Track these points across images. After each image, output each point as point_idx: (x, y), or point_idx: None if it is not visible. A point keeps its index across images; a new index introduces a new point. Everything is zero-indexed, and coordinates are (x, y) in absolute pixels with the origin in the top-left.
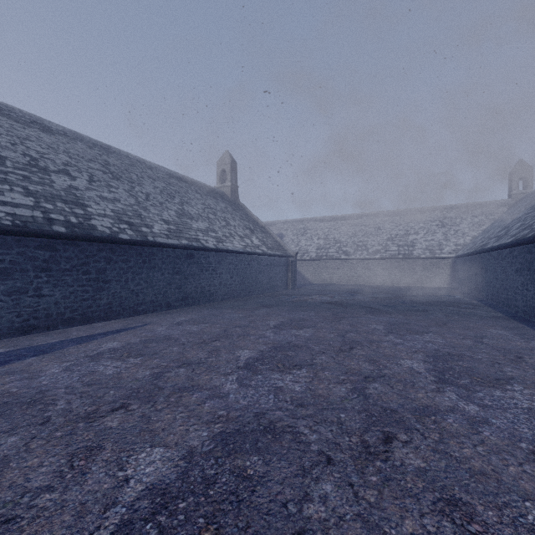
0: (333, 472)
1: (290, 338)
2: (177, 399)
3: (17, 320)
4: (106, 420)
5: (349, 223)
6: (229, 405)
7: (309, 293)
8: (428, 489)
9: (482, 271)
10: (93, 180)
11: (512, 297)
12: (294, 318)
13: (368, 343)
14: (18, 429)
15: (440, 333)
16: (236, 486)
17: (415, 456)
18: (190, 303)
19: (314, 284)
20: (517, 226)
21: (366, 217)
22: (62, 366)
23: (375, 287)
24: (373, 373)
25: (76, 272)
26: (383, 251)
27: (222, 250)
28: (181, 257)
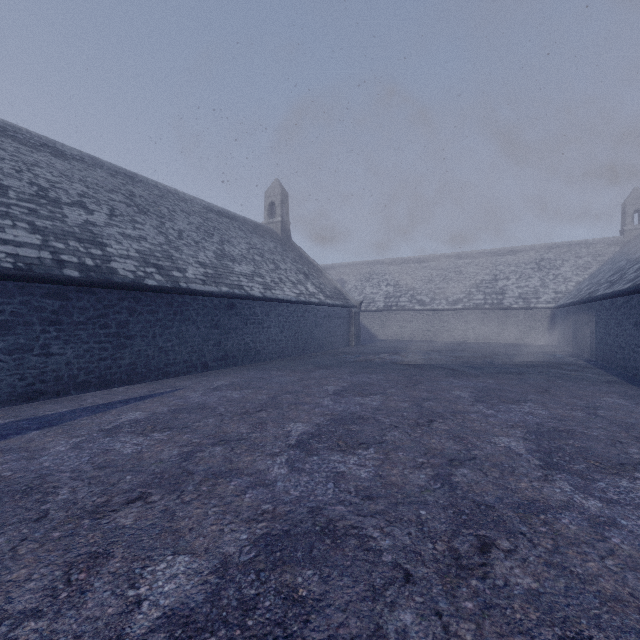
0: (414, 595)
1: (353, 408)
2: (210, 488)
3: (20, 384)
4: (118, 515)
5: (425, 266)
6: (276, 496)
7: (376, 352)
8: (544, 622)
9: (590, 324)
10: (114, 214)
11: (630, 356)
12: (358, 382)
13: (451, 414)
14: (6, 527)
15: (542, 403)
16: (283, 614)
17: (523, 573)
18: (231, 363)
19: (382, 340)
20: (634, 269)
21: (445, 259)
22: (70, 443)
23: (457, 344)
24: (460, 454)
25: (92, 326)
26: (466, 300)
27: (271, 299)
28: (221, 307)
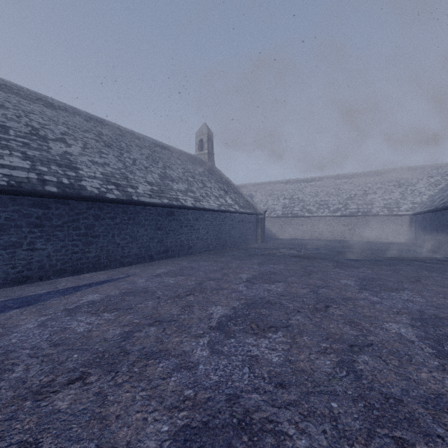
0: None
1: (263, 294)
2: (141, 370)
3: (13, 271)
4: (57, 397)
5: (312, 185)
6: (198, 380)
7: (277, 247)
8: None
9: (444, 227)
10: (86, 147)
11: None
12: (265, 271)
13: (343, 300)
14: None
15: (417, 291)
16: None
17: None
18: (170, 255)
19: (281, 239)
20: None
21: (327, 179)
22: (38, 321)
23: (337, 242)
24: (357, 340)
25: (67, 228)
26: (343, 209)
27: (199, 208)
28: (163, 214)
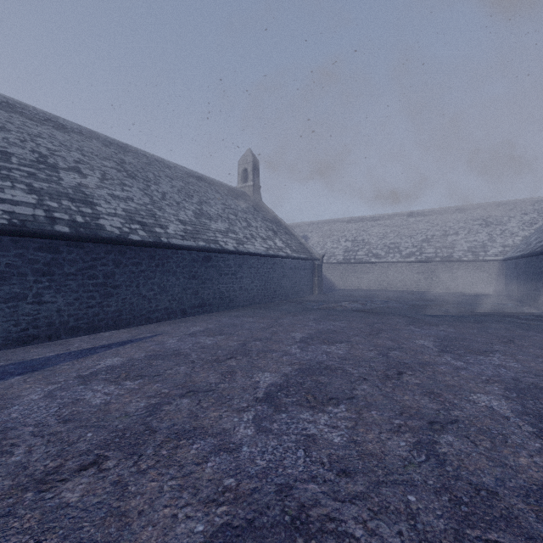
0: None
1: (320, 357)
2: (170, 453)
3: (15, 330)
4: (66, 487)
5: (380, 224)
6: (240, 466)
7: (337, 300)
8: None
9: (542, 275)
10: (105, 178)
11: None
12: (323, 329)
13: (419, 366)
14: None
15: (511, 354)
16: None
17: None
18: (207, 309)
19: (342, 289)
20: None
21: (398, 217)
22: (45, 390)
23: (410, 293)
24: (439, 415)
25: (81, 277)
26: (418, 253)
27: (243, 252)
28: (198, 259)
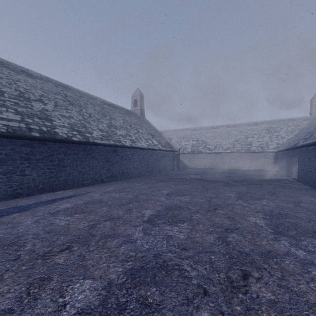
0: (209, 302)
1: (176, 202)
2: (103, 244)
3: (10, 190)
4: (56, 257)
5: (211, 131)
6: (137, 248)
7: (187, 173)
8: None
9: (295, 160)
10: (57, 105)
11: (315, 176)
12: (178, 189)
13: (226, 205)
14: None
15: (272, 199)
16: (140, 312)
17: (266, 290)
18: (115, 179)
19: (190, 168)
20: None
21: (221, 127)
22: (33, 219)
23: (227, 170)
24: (231, 226)
25: (46, 161)
26: (232, 148)
27: (135, 147)
28: (110, 151)
